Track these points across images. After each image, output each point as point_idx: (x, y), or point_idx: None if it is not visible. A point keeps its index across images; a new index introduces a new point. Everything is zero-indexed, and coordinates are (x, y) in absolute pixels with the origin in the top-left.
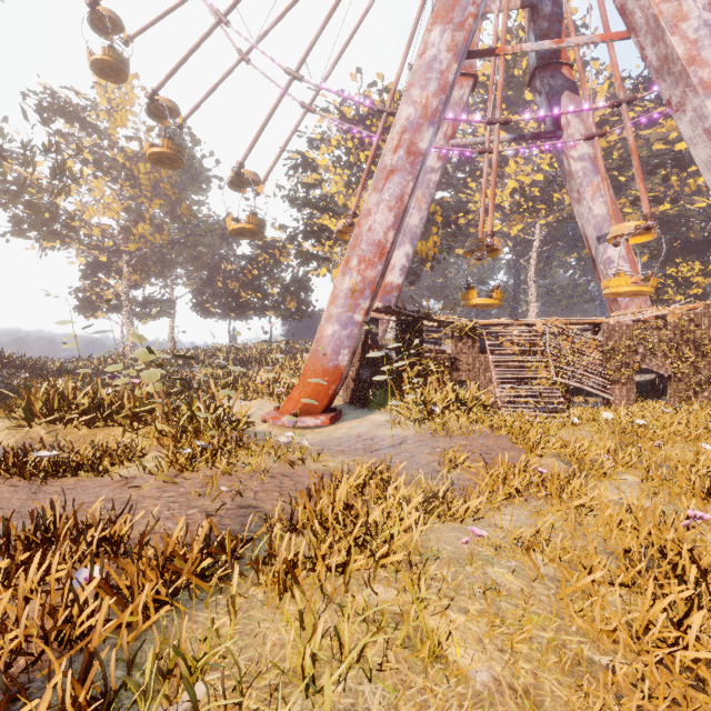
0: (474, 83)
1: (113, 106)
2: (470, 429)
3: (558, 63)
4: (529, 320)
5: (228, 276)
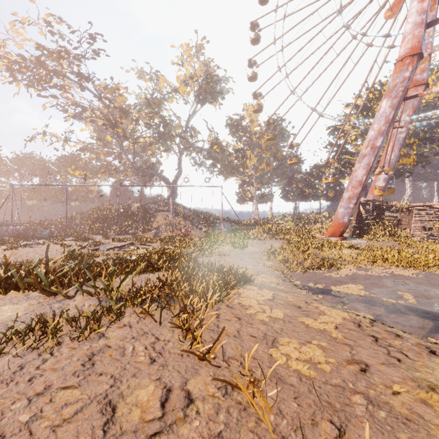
0: (427, 85)
1: (251, 118)
2: (386, 241)
3: None
4: None
5: (297, 180)
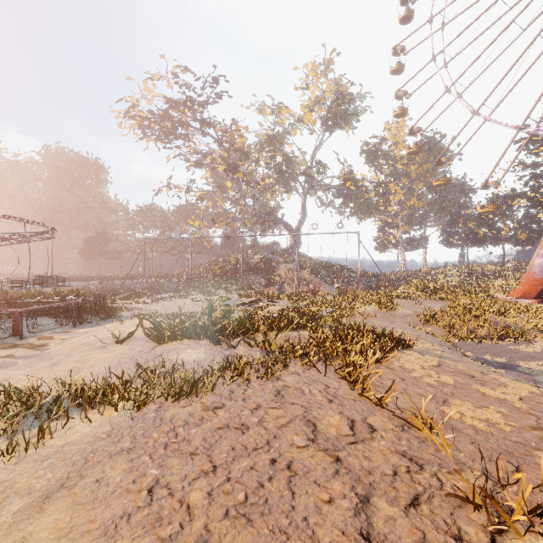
0: None
1: (396, 139)
2: None
3: None
4: None
5: (466, 217)
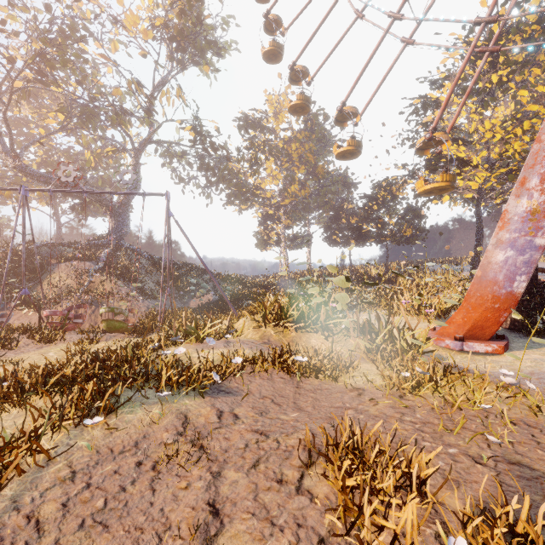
0: None
1: (277, 111)
2: None
3: None
4: None
5: (348, 213)
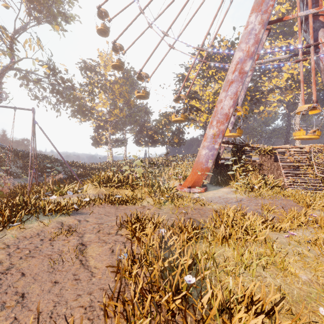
0: (269, 32)
1: (105, 63)
2: (273, 196)
3: (316, 15)
4: (301, 145)
5: (148, 128)
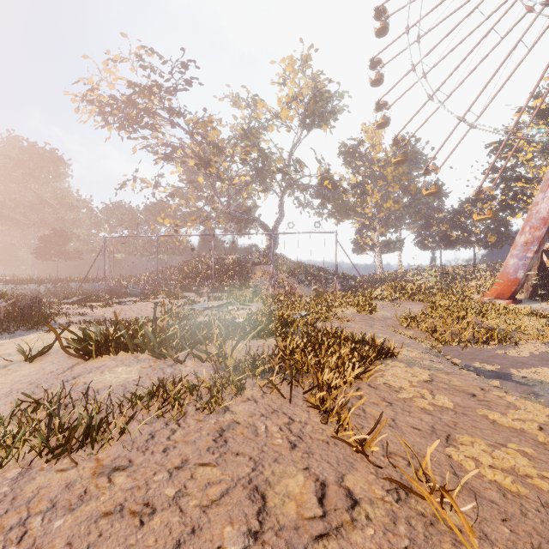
0: None
1: (373, 141)
2: None
3: None
4: None
5: (439, 221)
